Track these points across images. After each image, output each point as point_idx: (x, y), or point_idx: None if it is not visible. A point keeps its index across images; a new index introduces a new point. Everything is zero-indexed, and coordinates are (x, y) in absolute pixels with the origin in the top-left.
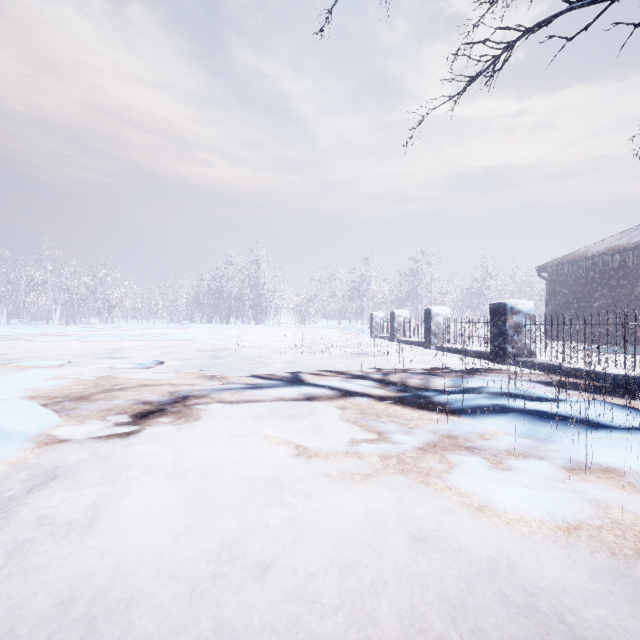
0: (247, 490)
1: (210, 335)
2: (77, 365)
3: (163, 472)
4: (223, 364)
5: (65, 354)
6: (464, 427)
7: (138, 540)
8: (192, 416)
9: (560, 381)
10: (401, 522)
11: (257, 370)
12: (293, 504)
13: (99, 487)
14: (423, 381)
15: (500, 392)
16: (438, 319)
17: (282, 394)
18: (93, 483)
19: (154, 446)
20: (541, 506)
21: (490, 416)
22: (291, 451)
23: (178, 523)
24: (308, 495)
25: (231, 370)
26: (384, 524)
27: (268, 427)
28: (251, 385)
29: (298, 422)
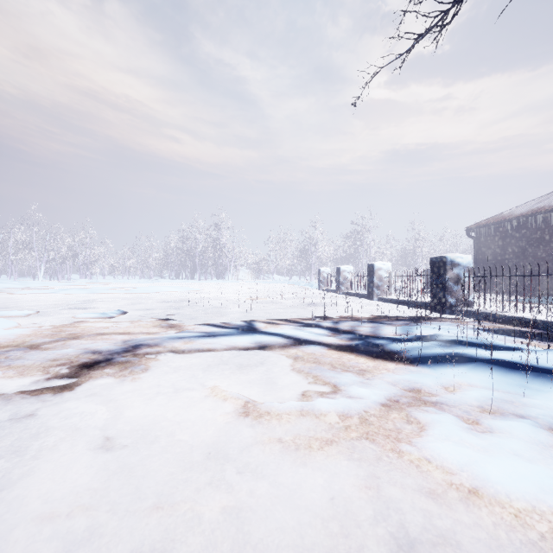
0: (184, 460)
1: (175, 288)
2: (44, 315)
3: (90, 436)
4: (182, 314)
5: (38, 305)
6: (425, 379)
7: (21, 549)
8: (139, 367)
9: (503, 329)
10: (376, 514)
11: (214, 319)
12: (237, 483)
13: (6, 458)
14: (372, 329)
15: (453, 340)
16: (380, 273)
17: (235, 343)
18: (1, 452)
19: (89, 402)
20: (552, 490)
21: (450, 366)
22: (239, 408)
23: (83, 519)
24: (256, 470)
25: (189, 319)
26: (354, 517)
27: (217, 379)
28: (205, 334)
29: (250, 372)
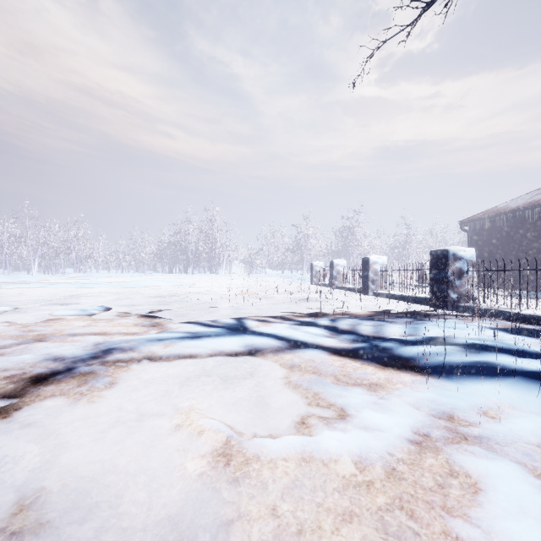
0: None
1: (166, 282)
2: (22, 311)
3: (3, 498)
4: (169, 310)
5: (21, 300)
6: (455, 398)
7: None
8: (102, 380)
9: (517, 328)
10: None
11: (202, 316)
12: None
13: None
14: (374, 329)
15: (473, 345)
16: (375, 267)
17: (221, 346)
18: None
19: (23, 436)
20: None
21: (481, 381)
22: (219, 448)
23: None
24: None
25: (176, 316)
26: None
27: (196, 397)
28: (189, 335)
29: (237, 385)
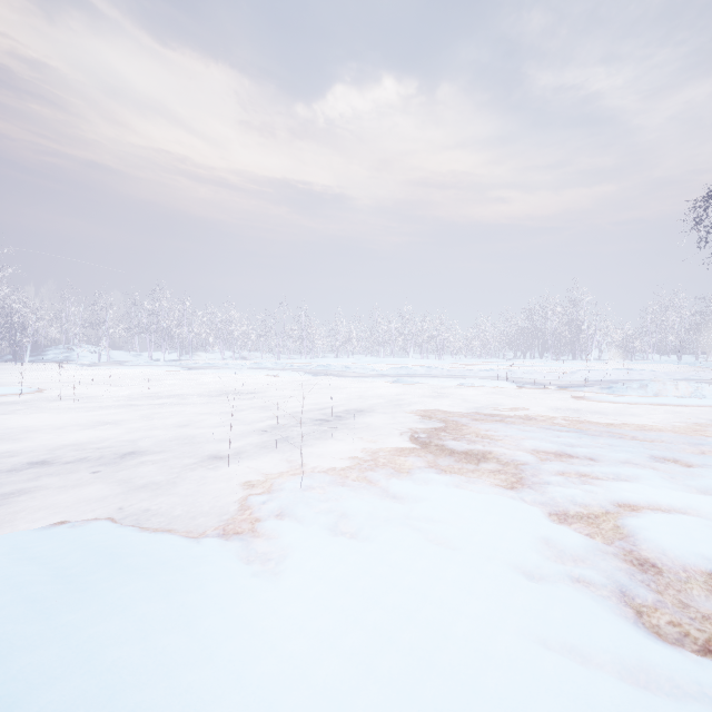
0: None
1: (574, 365)
2: None
3: None
4: None
5: None
6: None
7: None
8: None
9: None
10: None
11: None
12: None
13: None
14: None
15: None
16: None
17: None
18: None
19: None
20: None
21: None
22: None
23: None
24: None
25: None
26: None
27: None
28: None
29: None
